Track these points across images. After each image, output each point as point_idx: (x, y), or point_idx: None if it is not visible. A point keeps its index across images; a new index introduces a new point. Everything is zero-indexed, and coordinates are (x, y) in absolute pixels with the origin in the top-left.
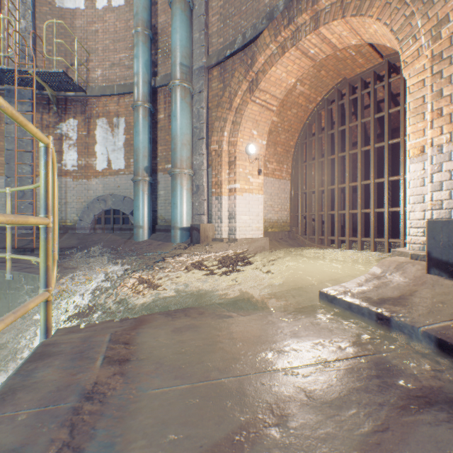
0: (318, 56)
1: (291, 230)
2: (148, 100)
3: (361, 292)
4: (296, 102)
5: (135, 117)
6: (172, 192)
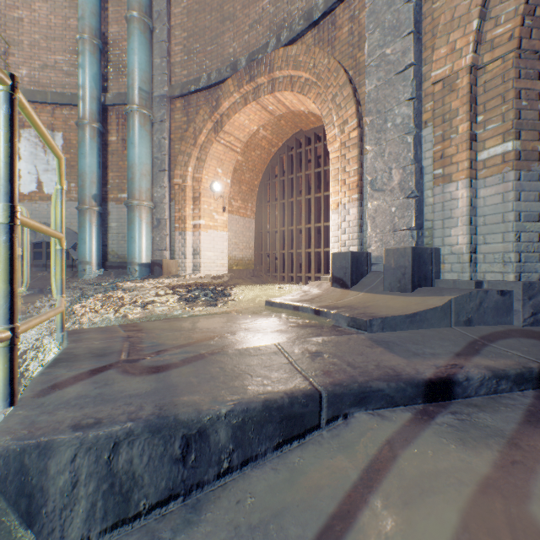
0: (276, 112)
1: (256, 268)
2: (97, 119)
3: (291, 299)
4: (260, 144)
5: (80, 136)
6: (129, 225)
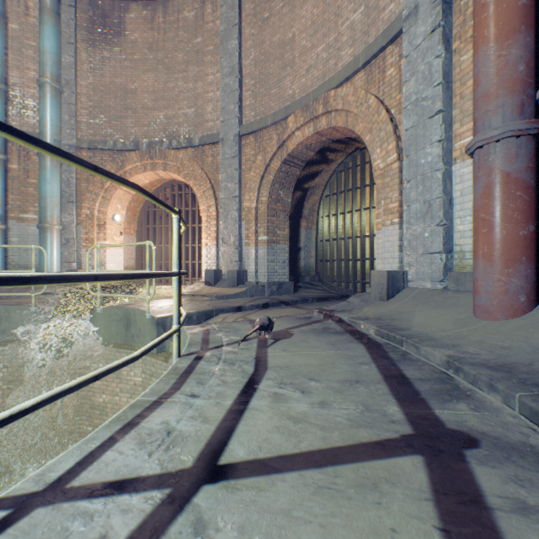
0: (165, 177)
1: None
2: (3, 152)
3: (188, 292)
4: (145, 185)
5: None
6: (42, 243)
